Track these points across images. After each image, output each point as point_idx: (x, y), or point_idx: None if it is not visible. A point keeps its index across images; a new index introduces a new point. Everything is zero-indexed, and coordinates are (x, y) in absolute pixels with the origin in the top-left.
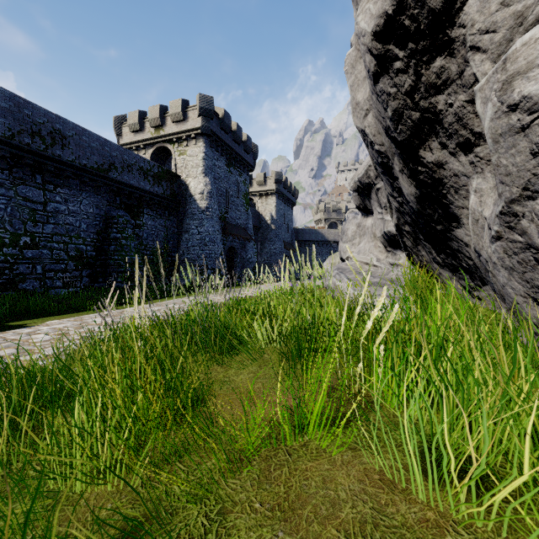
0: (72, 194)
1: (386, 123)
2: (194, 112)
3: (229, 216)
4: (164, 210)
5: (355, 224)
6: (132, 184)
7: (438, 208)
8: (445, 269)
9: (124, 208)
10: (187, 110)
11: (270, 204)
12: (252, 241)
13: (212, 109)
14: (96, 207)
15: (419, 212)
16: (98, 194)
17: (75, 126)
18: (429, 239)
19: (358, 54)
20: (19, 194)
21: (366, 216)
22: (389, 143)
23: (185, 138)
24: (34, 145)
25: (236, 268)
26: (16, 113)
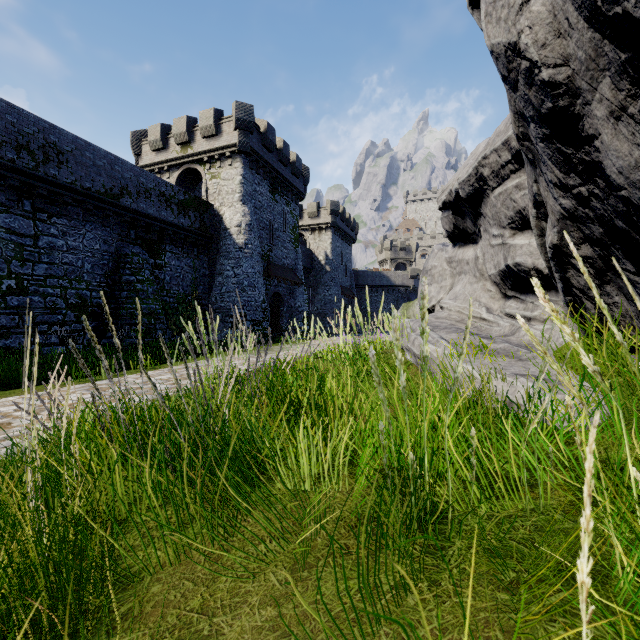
0: (71, 225)
1: None
2: (229, 124)
3: (273, 254)
4: (192, 247)
5: (444, 259)
6: (151, 213)
7: None
8: None
9: (140, 244)
10: (221, 122)
11: (325, 240)
12: (302, 285)
13: (252, 121)
14: (104, 242)
15: None
16: (107, 225)
17: (75, 139)
18: None
19: None
20: (1, 224)
21: (463, 247)
22: (593, 45)
23: (219, 157)
24: (21, 161)
25: (282, 319)
26: None
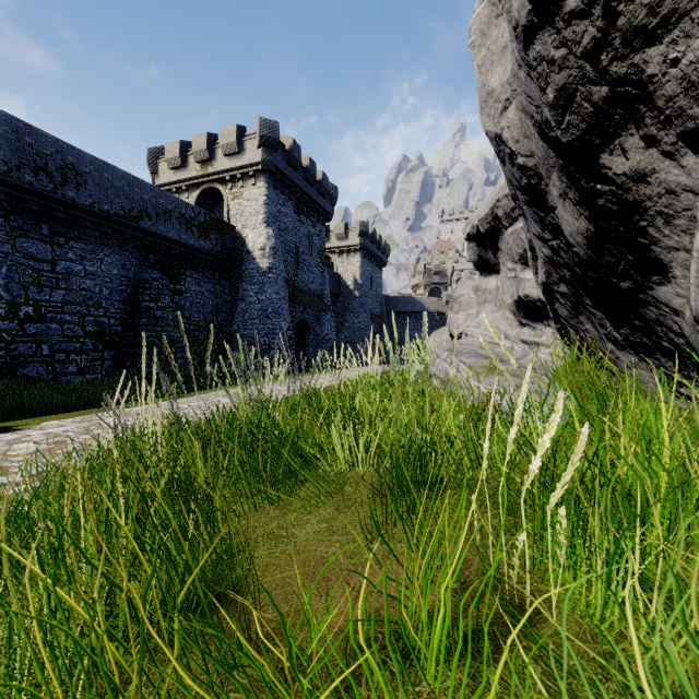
0: (89, 249)
1: (543, 114)
2: (252, 142)
3: (299, 279)
4: (213, 272)
5: (471, 287)
6: (170, 236)
7: (627, 252)
8: (626, 350)
9: (159, 268)
10: (243, 140)
11: (353, 264)
12: (329, 312)
13: (277, 138)
14: (122, 267)
15: (591, 261)
16: (125, 249)
17: (94, 160)
18: (602, 304)
19: (493, 11)
20: (19, 249)
21: (488, 276)
22: (544, 150)
23: (241, 176)
24: (39, 184)
25: (308, 348)
26: (14, 141)
